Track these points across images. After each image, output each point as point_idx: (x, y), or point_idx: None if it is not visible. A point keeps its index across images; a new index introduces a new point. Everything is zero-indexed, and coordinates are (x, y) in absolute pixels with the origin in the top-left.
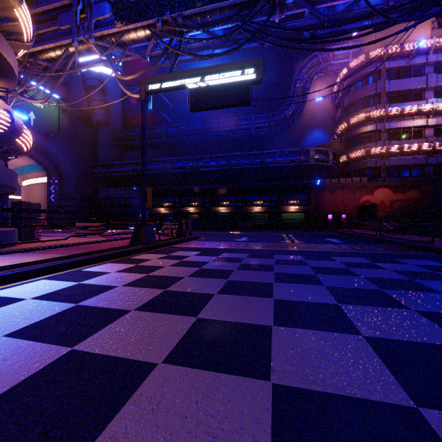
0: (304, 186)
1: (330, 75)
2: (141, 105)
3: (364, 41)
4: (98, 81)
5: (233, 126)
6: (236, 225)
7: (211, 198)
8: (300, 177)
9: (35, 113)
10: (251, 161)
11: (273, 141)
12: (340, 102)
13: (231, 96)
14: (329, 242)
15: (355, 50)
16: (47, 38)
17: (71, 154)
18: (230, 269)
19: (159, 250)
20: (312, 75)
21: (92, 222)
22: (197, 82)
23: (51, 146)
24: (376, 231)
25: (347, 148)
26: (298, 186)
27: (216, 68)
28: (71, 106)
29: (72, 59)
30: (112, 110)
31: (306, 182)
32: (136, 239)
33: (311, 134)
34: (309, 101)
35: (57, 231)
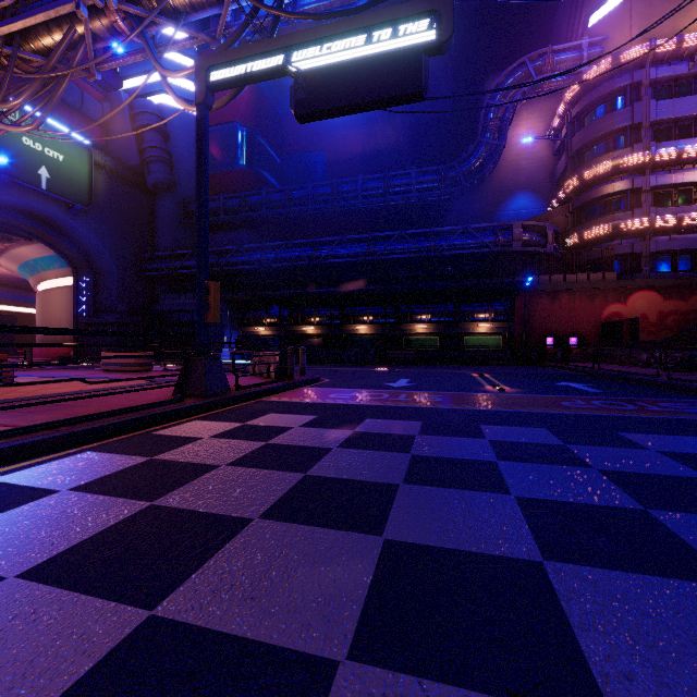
0: (504, 288)
1: (546, 100)
2: (197, 113)
3: (610, 35)
4: (156, 118)
5: (379, 188)
6: (385, 356)
7: (343, 310)
8: (495, 272)
9: (49, 169)
10: (410, 247)
11: (448, 214)
12: (566, 144)
13: (382, 81)
14: (573, 391)
15: (592, 52)
16: (36, 7)
17: (111, 238)
18: (386, 481)
19: (232, 410)
20: (516, 98)
21: (131, 351)
22: (309, 58)
23: (77, 225)
24: (657, 367)
25: (578, 222)
26: (492, 289)
27: (350, 25)
28: (111, 159)
29: (82, 46)
30: (180, 166)
31: (510, 281)
32: (181, 388)
33: (512, 201)
34: (510, 146)
35: (83, 365)
